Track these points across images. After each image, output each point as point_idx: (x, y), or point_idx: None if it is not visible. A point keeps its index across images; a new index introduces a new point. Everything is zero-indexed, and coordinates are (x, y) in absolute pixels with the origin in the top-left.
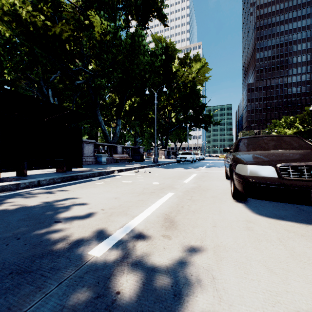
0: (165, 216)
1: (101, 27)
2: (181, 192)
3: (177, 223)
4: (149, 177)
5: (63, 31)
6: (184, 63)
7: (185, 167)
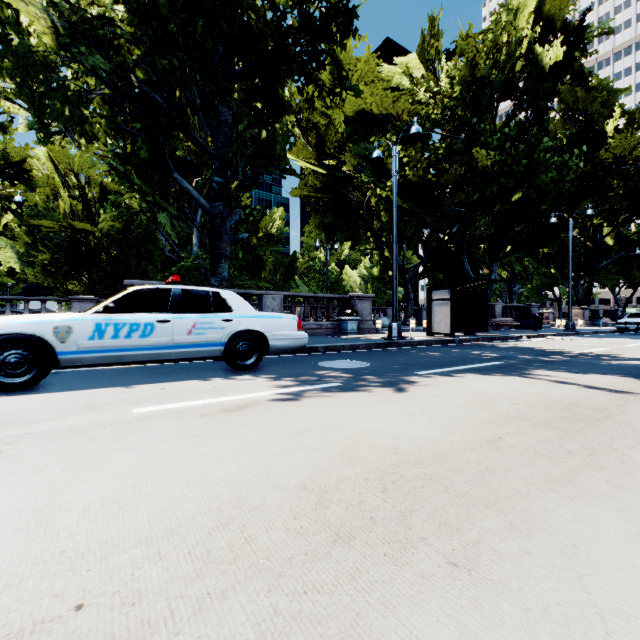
0: (603, 351)
1: (488, 160)
2: (616, 348)
3: (611, 352)
4: (575, 342)
5: (446, 182)
6: (639, 120)
7: (633, 338)
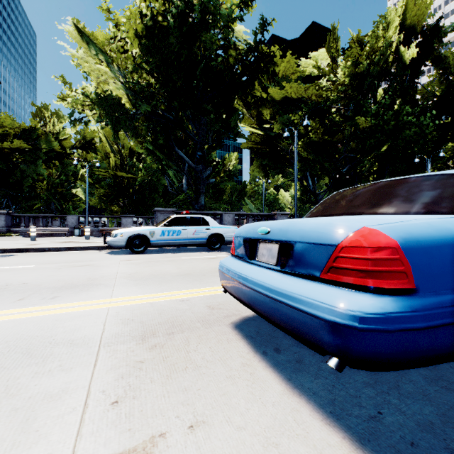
0: None
1: (366, 124)
2: None
3: None
4: None
5: (337, 140)
6: None
7: None
